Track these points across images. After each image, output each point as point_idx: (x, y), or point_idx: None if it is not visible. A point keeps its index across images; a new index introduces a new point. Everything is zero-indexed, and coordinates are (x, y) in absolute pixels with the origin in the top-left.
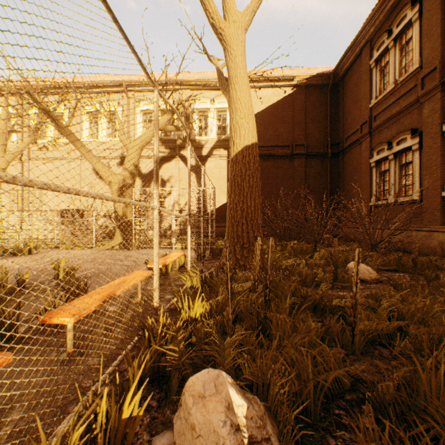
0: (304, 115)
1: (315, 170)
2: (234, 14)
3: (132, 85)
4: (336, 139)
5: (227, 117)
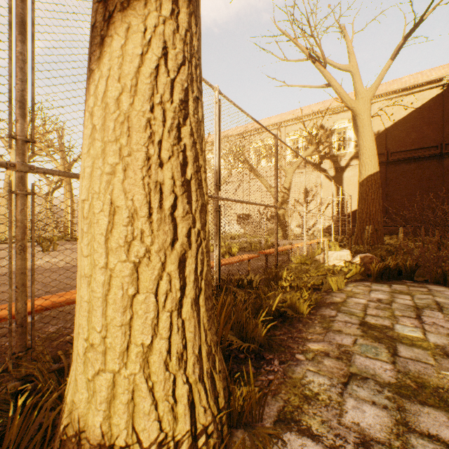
0: None
1: None
2: (362, 93)
3: (283, 123)
4: None
5: None
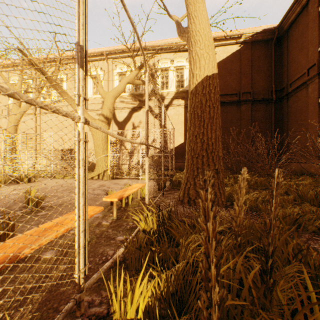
0: (250, 66)
1: (260, 114)
2: None
3: (110, 53)
4: (279, 86)
5: (183, 73)
